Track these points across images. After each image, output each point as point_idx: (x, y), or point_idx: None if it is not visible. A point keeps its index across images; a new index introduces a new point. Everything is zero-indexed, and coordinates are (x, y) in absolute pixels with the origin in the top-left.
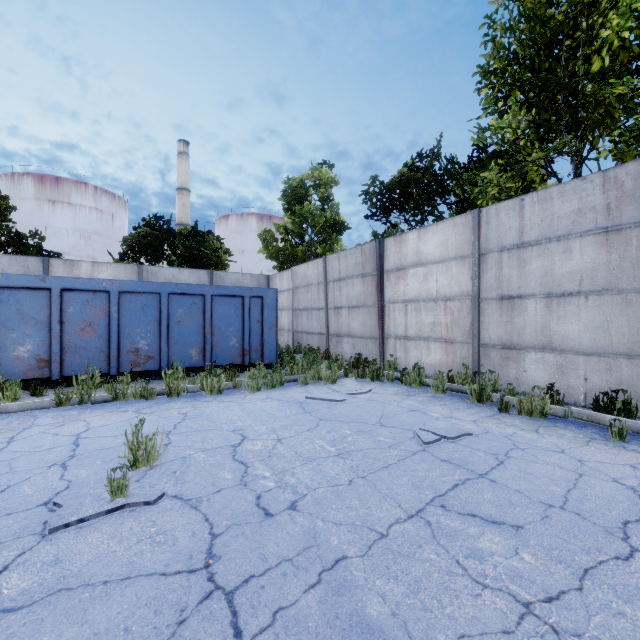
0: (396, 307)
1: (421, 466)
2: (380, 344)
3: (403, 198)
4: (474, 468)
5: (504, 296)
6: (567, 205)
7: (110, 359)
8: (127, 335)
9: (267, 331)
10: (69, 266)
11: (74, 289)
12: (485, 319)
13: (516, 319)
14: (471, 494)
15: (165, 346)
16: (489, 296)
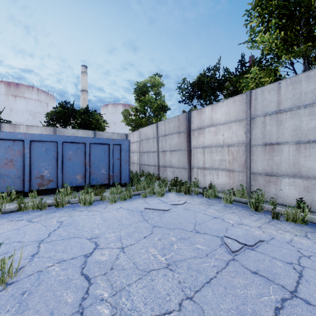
0: (198, 150)
1: (237, 281)
2: (188, 172)
3: (200, 91)
4: (282, 283)
5: (267, 143)
6: (311, 84)
7: (24, 182)
8: (36, 167)
9: (123, 164)
10: (13, 127)
11: None
12: (254, 157)
13: (275, 157)
14: None
15: (60, 174)
16: (257, 143)
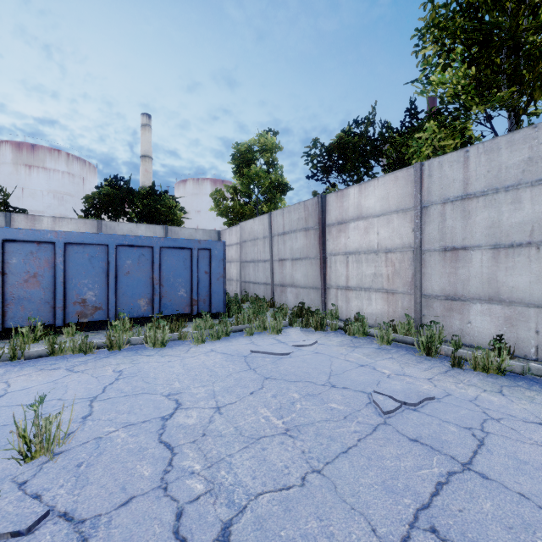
0: (337, 259)
1: (388, 450)
2: (322, 294)
3: (341, 159)
4: (453, 453)
5: (447, 247)
6: (516, 154)
7: (55, 310)
8: (74, 286)
9: (215, 282)
10: (31, 221)
11: (17, 240)
12: (427, 270)
13: (460, 270)
14: (465, 504)
15: (113, 297)
16: (432, 248)
